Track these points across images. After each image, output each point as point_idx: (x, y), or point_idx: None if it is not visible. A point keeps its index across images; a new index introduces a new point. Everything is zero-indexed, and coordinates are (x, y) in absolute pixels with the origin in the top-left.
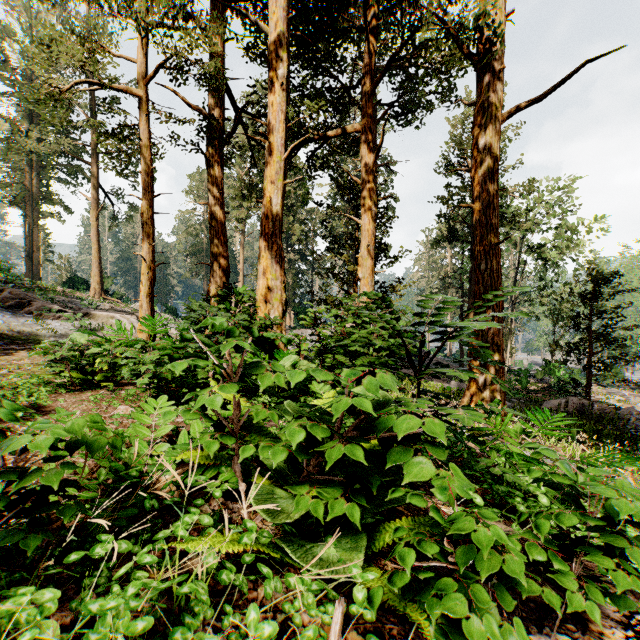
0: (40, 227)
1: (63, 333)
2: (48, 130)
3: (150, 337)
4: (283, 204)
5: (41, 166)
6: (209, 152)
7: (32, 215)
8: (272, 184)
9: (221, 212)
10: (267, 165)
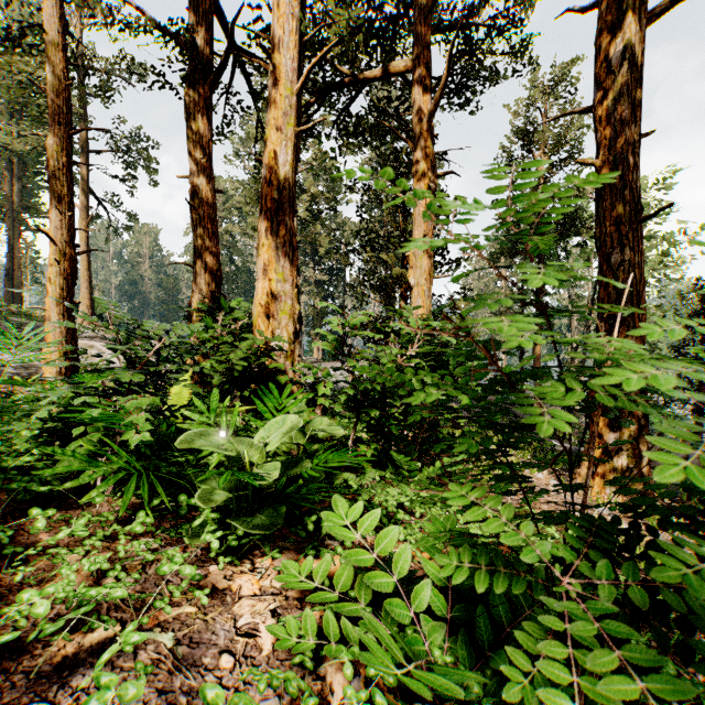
0: (27, 243)
1: (17, 366)
2: (27, 123)
3: (64, 372)
4: (296, 164)
5: (24, 169)
6: (189, 98)
7: (13, 227)
8: (278, 131)
9: (208, 188)
10: (270, 101)
